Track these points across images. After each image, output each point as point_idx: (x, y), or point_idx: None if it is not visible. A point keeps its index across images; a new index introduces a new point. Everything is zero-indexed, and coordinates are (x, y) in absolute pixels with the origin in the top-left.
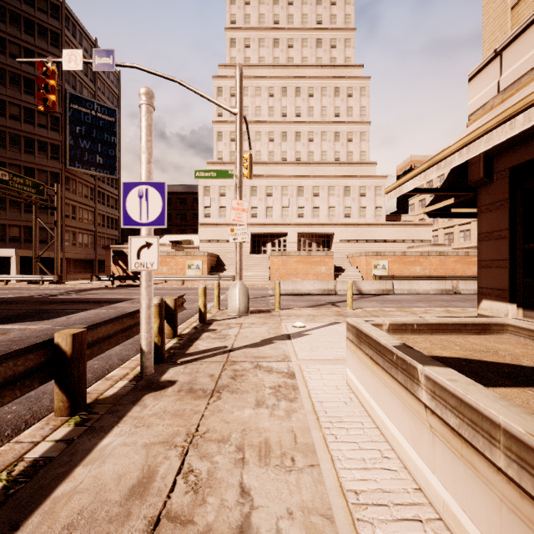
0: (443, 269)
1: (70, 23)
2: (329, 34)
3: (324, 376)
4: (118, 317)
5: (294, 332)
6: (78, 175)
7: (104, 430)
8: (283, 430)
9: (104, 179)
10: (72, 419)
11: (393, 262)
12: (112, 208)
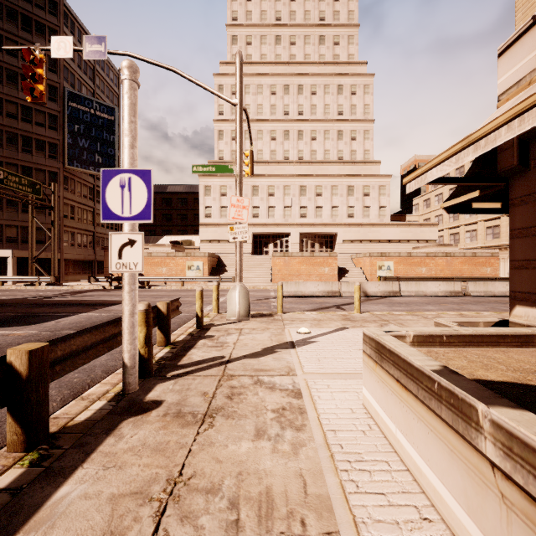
0: (450, 270)
1: (69, 20)
2: (333, 31)
3: (336, 395)
4: (97, 325)
5: (299, 339)
6: (77, 175)
7: (64, 473)
8: (289, 473)
9: None
10: (27, 456)
11: (398, 263)
12: None
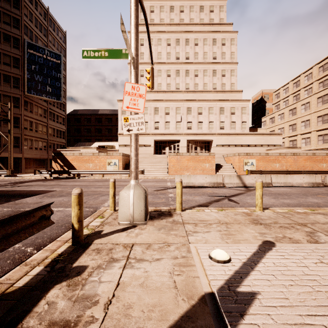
0: (296, 166)
1: None
2: (209, 2)
3: None
4: None
5: (221, 284)
6: (34, 100)
7: None
8: None
9: (54, 104)
10: None
11: (259, 160)
12: (60, 124)
